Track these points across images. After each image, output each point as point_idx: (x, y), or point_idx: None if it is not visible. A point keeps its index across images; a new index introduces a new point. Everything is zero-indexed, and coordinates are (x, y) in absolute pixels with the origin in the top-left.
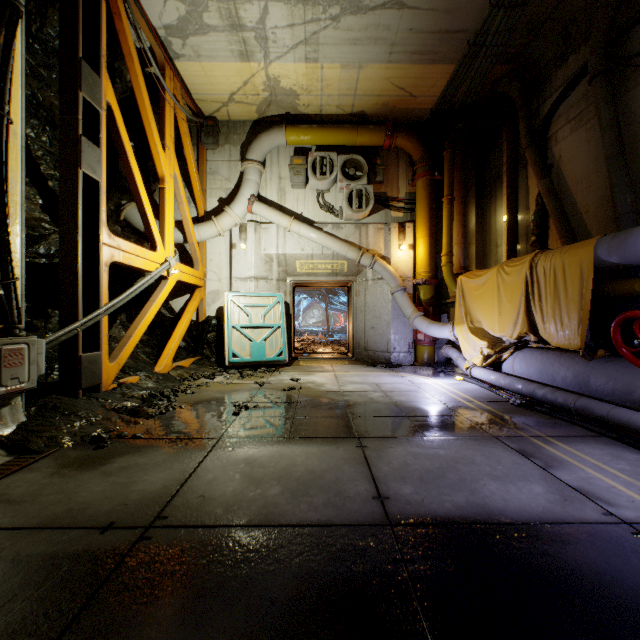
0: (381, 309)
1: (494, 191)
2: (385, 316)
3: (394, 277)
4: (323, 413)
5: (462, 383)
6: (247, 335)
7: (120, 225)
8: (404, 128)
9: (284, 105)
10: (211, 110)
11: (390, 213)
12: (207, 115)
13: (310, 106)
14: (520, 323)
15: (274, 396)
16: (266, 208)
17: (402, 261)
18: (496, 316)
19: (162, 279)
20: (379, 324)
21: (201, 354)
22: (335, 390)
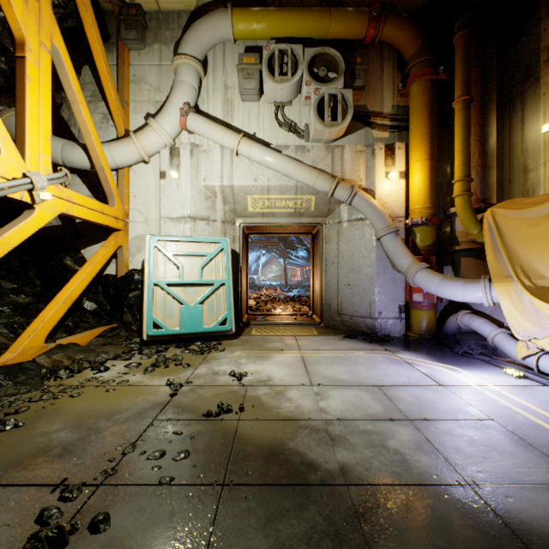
0: (361, 260)
1: (520, 96)
2: (367, 269)
3: (382, 215)
4: None
5: (532, 386)
6: (176, 296)
7: None
8: (395, 10)
9: None
10: None
11: (371, 133)
12: (128, 1)
13: None
14: None
15: (178, 444)
16: (205, 121)
17: (390, 194)
18: None
19: (25, 208)
20: (358, 280)
21: (119, 320)
22: (310, 414)
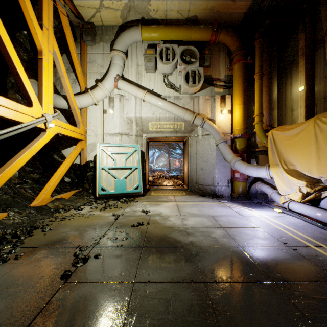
0: (208, 156)
1: (290, 71)
2: (211, 160)
3: (218, 132)
4: (170, 272)
5: (284, 216)
6: (112, 174)
7: (20, 94)
8: (225, 27)
9: (140, 10)
10: (89, 16)
11: (214, 89)
12: (87, 20)
13: (158, 11)
14: None
15: (122, 235)
16: (127, 84)
17: (223, 122)
18: (314, 160)
19: (41, 131)
20: (206, 166)
21: (82, 187)
22: (179, 225)
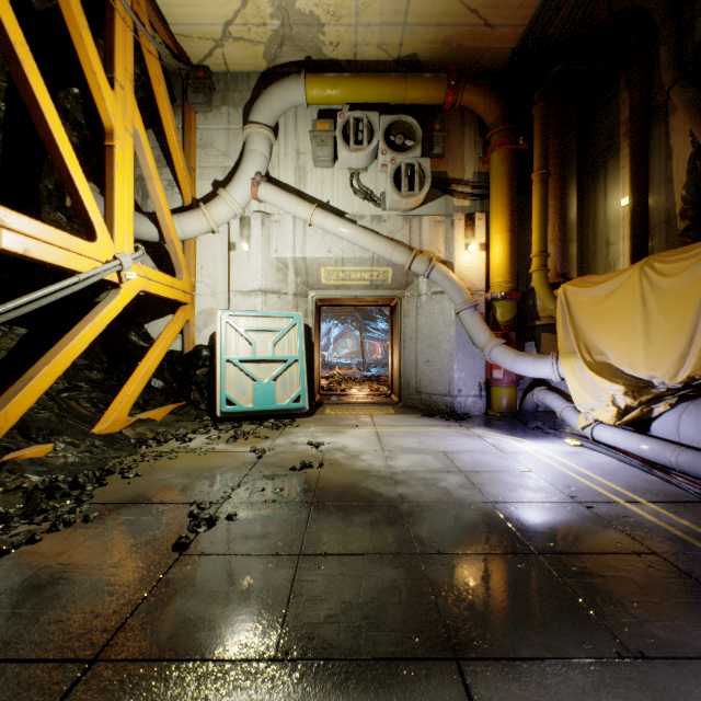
0: (440, 335)
1: (603, 166)
2: (446, 345)
3: (460, 289)
4: (361, 540)
5: (582, 452)
6: (249, 372)
7: (65, 213)
8: (474, 77)
9: (303, 44)
10: (200, 54)
11: (452, 201)
12: (195, 63)
13: (340, 46)
14: (696, 356)
15: (274, 484)
16: (277, 191)
17: (470, 267)
18: (639, 344)
19: (112, 288)
20: (437, 356)
21: (187, 398)
22: (380, 468)
